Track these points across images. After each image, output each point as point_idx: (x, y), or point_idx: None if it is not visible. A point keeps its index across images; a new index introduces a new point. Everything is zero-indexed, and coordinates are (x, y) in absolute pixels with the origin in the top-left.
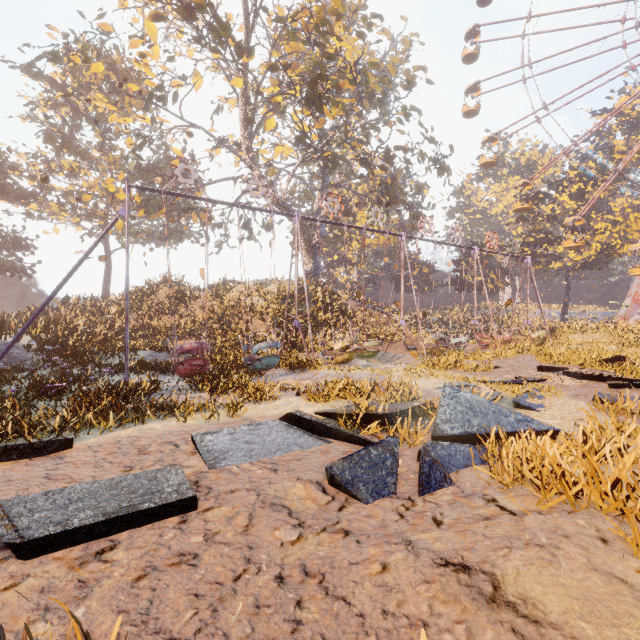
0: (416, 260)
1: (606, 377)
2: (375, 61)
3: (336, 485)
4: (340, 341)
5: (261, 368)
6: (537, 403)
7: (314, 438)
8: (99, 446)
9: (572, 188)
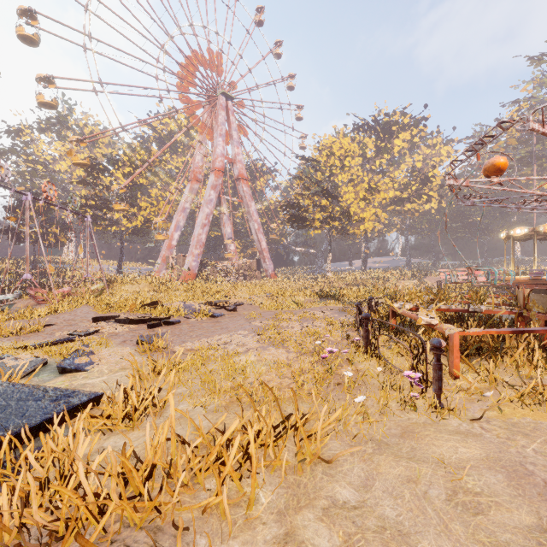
0: None
1: (147, 319)
2: None
3: None
4: None
5: None
6: (86, 361)
7: None
8: None
9: (125, 169)
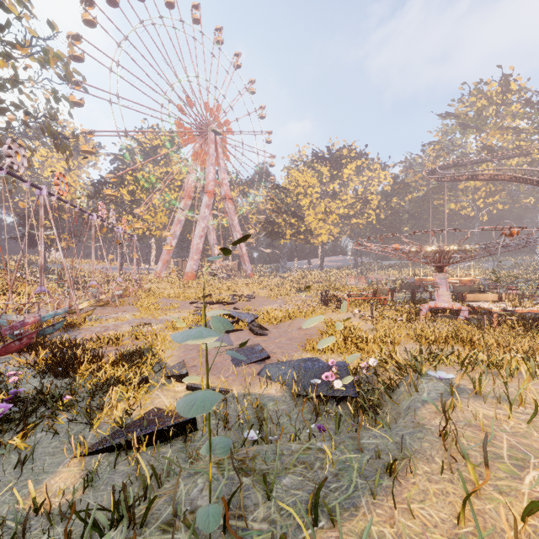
0: None
1: (219, 302)
2: (35, 34)
3: (262, 335)
4: (87, 301)
5: (50, 333)
6: None
7: (226, 334)
8: (186, 362)
9: (130, 187)
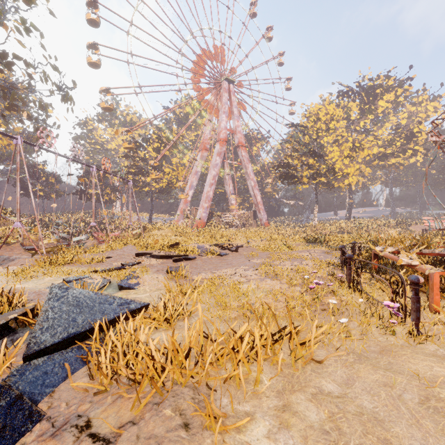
0: (42, 170)
1: (172, 256)
2: None
3: None
4: None
5: None
6: (135, 282)
7: None
8: None
9: (154, 145)
